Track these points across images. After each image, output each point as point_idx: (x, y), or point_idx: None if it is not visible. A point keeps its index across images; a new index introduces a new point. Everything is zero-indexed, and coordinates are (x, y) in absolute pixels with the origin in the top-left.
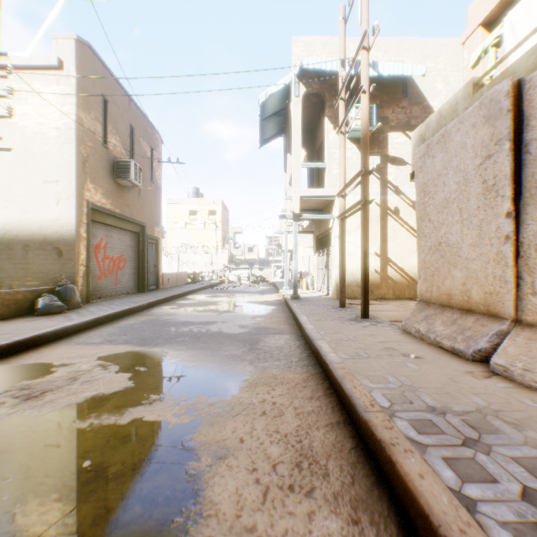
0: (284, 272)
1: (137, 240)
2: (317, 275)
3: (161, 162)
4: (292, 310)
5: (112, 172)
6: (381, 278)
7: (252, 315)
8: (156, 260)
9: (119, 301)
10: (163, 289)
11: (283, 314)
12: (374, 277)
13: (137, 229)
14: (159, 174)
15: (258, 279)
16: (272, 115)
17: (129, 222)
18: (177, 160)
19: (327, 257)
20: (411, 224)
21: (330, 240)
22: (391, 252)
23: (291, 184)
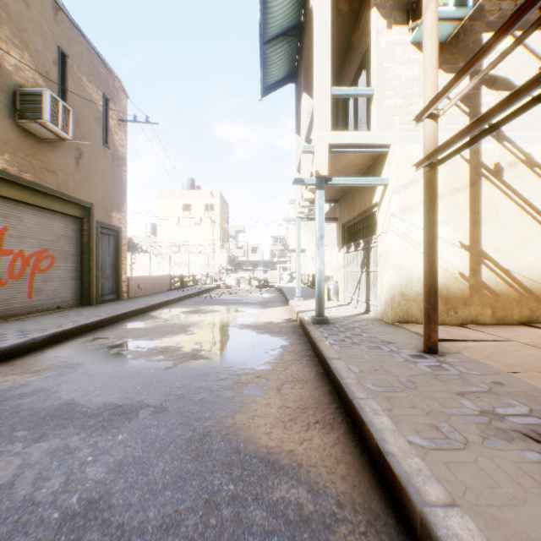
0: (292, 274)
1: (79, 228)
2: (344, 280)
3: (123, 121)
4: (327, 364)
5: (13, 109)
6: (470, 288)
7: (238, 374)
8: (116, 259)
9: (6, 329)
10: (127, 298)
11: (305, 366)
12: (458, 285)
13: (77, 211)
14: (122, 140)
15: (261, 284)
16: (279, 36)
17: (59, 199)
18: (146, 119)
19: (366, 252)
20: (523, 193)
21: (372, 225)
22: (487, 243)
23: (309, 140)
